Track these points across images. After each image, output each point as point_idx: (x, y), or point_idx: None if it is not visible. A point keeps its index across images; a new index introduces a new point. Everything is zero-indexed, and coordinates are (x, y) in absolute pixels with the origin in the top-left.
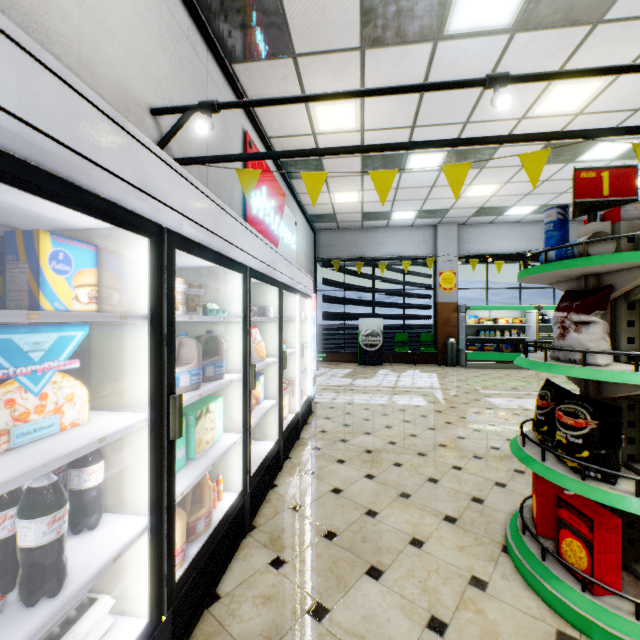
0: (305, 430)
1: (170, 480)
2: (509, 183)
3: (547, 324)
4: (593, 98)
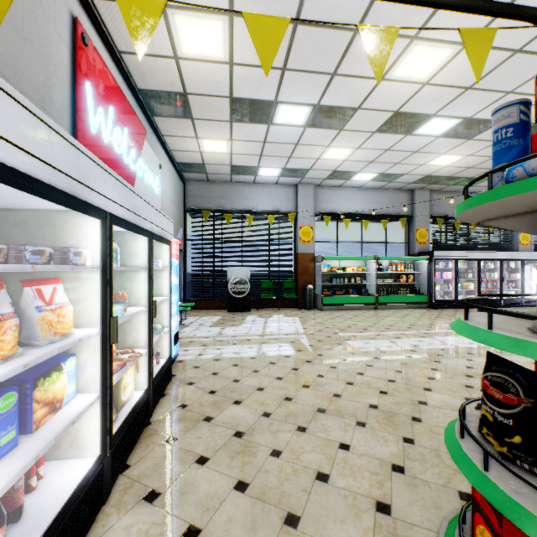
0: (159, 407)
1: None
2: (360, 149)
3: (382, 272)
4: (440, 68)
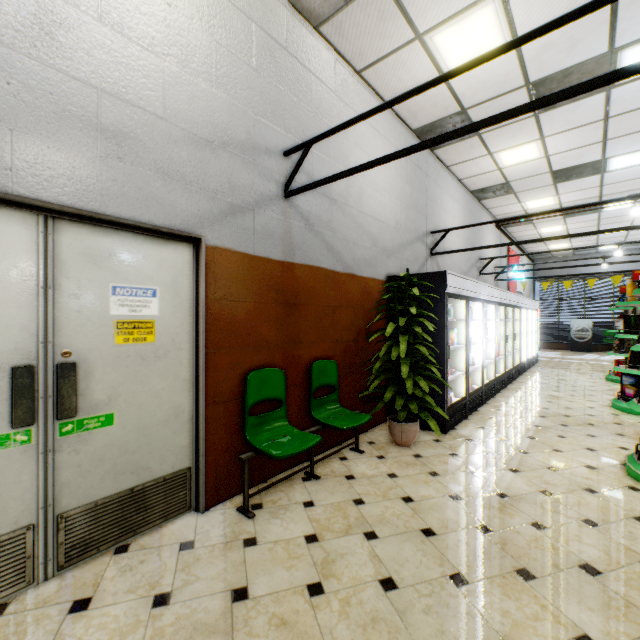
0: (536, 364)
1: (520, 345)
2: None
3: None
4: None
